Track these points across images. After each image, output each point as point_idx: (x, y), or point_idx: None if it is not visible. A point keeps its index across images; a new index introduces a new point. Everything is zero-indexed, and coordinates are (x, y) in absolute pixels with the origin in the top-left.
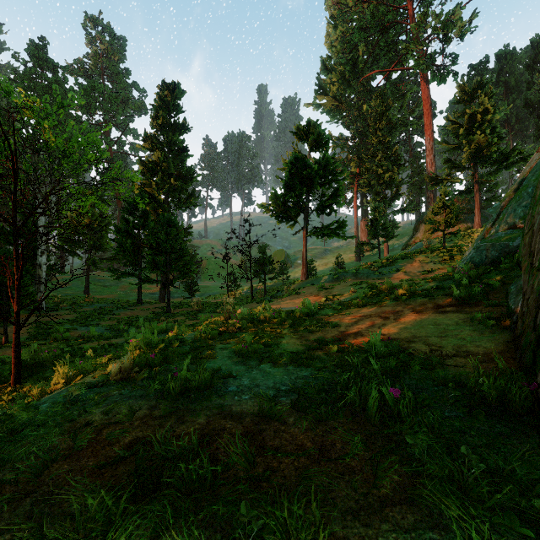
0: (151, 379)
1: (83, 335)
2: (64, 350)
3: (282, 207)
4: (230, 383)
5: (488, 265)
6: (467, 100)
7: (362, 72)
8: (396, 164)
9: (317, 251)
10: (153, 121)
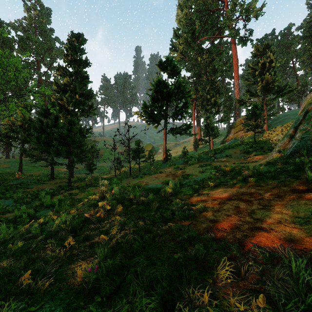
0: None
1: None
2: None
3: (150, 113)
4: None
5: None
6: (260, 55)
7: (197, 38)
8: (217, 92)
9: (171, 144)
10: (64, 57)
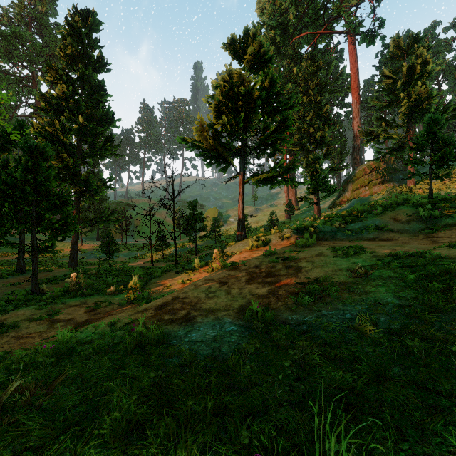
0: None
1: None
2: None
3: (211, 141)
4: None
5: None
6: (401, 56)
7: (291, 39)
8: (326, 123)
9: (248, 209)
10: (60, 50)
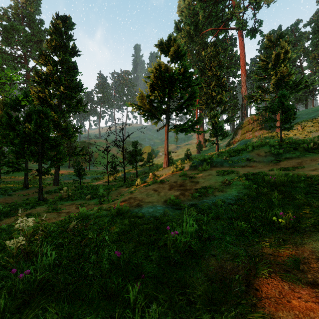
0: None
1: None
2: None
3: (147, 105)
4: None
5: None
6: (272, 47)
7: (201, 32)
8: (223, 89)
9: (172, 147)
10: (48, 43)
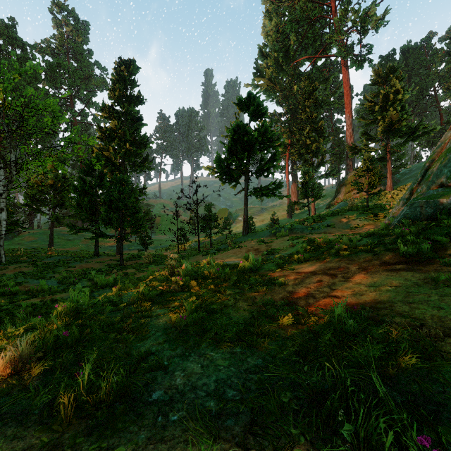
0: (53, 372)
1: (32, 289)
2: (3, 308)
3: (225, 169)
4: (157, 382)
5: (424, 221)
6: (381, 83)
7: (293, 59)
8: (321, 136)
9: (255, 209)
10: (110, 92)
